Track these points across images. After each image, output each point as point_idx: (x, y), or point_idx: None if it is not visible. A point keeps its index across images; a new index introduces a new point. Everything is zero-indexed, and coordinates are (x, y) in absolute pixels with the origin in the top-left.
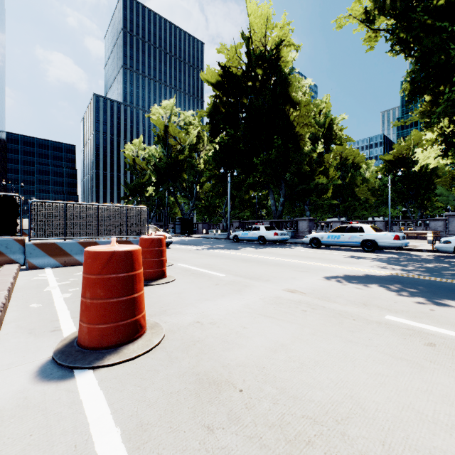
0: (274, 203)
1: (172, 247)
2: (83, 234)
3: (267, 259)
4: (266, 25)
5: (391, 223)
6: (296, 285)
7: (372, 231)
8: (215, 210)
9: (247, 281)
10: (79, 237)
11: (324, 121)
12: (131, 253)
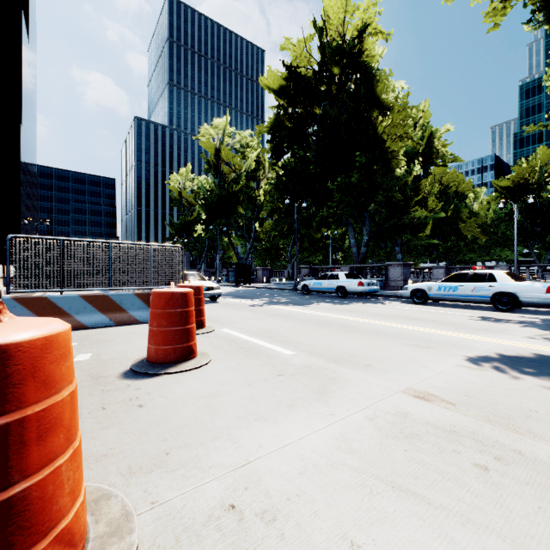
0: (355, 243)
1: (221, 300)
2: (88, 284)
3: (355, 322)
4: (345, 9)
5: (517, 269)
6: (424, 380)
7: (510, 280)
8: (278, 253)
9: (331, 367)
10: (82, 288)
11: (422, 134)
12: (0, 354)
